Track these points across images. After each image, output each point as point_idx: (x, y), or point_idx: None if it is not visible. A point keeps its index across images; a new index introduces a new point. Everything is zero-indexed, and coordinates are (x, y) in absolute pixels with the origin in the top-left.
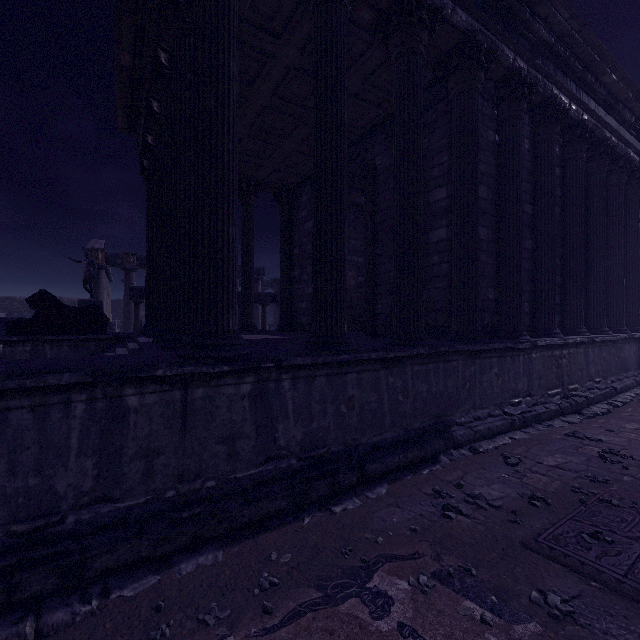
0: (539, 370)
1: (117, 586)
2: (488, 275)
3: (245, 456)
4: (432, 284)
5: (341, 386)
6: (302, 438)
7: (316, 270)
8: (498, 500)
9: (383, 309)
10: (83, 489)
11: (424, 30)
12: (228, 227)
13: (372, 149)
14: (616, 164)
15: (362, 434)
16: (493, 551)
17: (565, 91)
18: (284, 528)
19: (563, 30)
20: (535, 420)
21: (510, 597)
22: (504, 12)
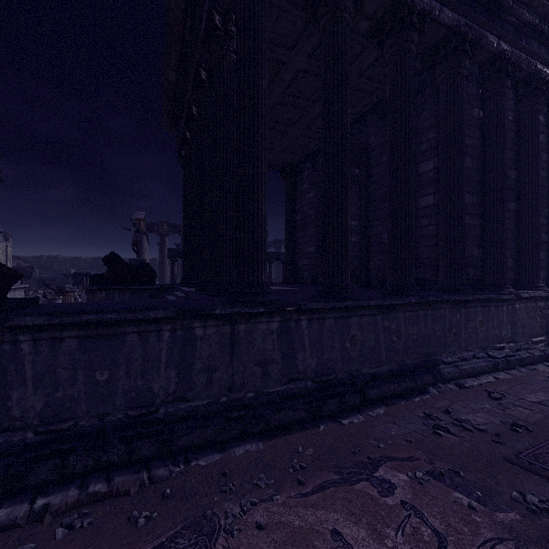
0: (523, 319)
1: (194, 458)
2: (473, 235)
3: (274, 376)
4: (420, 243)
5: (346, 327)
6: (316, 366)
7: (325, 235)
8: (482, 425)
9: (375, 265)
10: (169, 391)
11: (415, 32)
12: (261, 205)
13: (366, 130)
14: None
15: (362, 366)
16: (478, 461)
17: None
18: (305, 431)
19: (547, 11)
20: (518, 363)
21: (493, 494)
22: (488, 4)
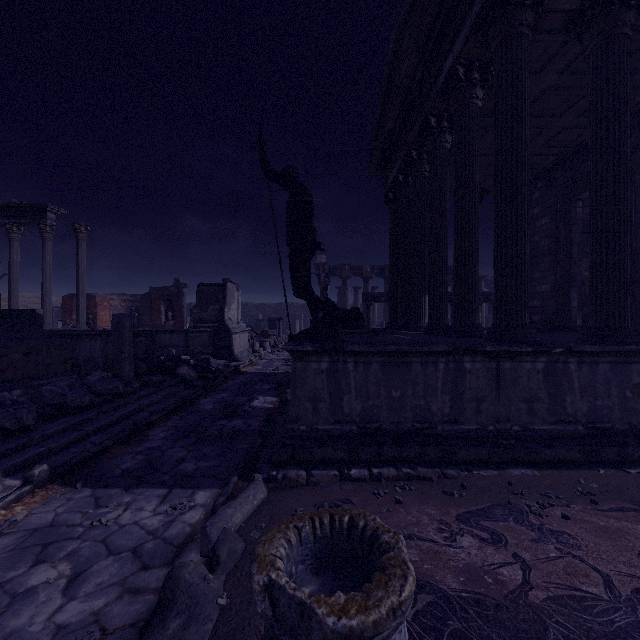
0: None
1: (473, 469)
2: None
3: (540, 415)
4: None
5: (625, 373)
6: (587, 411)
7: (595, 273)
8: None
9: None
10: (444, 412)
11: None
12: (524, 249)
13: (637, 132)
14: None
15: None
16: None
17: None
18: (581, 471)
19: None
20: None
21: None
22: None
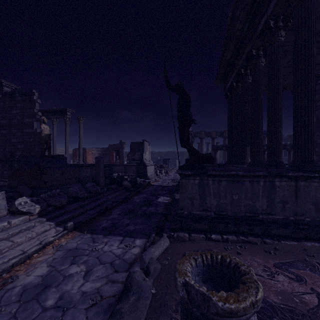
0: None
1: (281, 240)
2: None
3: None
4: None
5: None
6: None
7: None
8: None
9: None
10: (263, 208)
11: None
12: (313, 118)
13: None
14: None
15: None
16: None
17: None
18: None
19: None
20: None
21: None
22: None
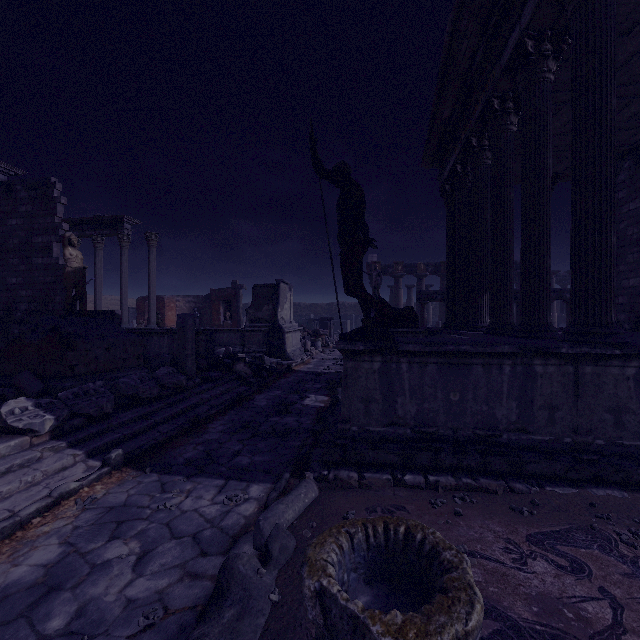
0: None
1: (546, 485)
2: None
3: (630, 428)
4: None
5: None
6: None
7: None
8: None
9: None
10: (510, 420)
11: None
12: (610, 237)
13: None
14: None
15: None
16: None
17: None
18: None
19: None
20: None
21: None
22: None
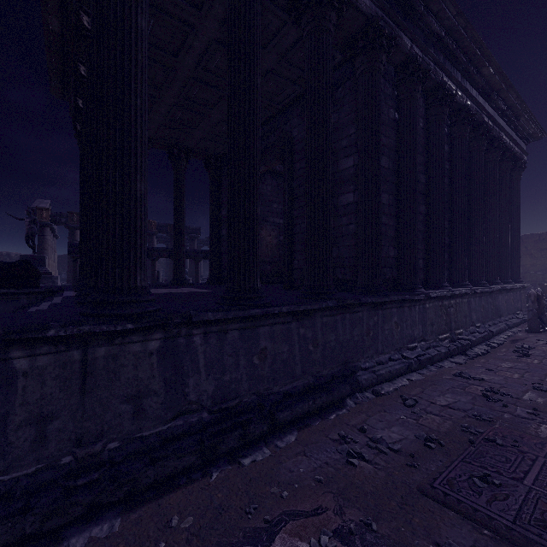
0: (432, 318)
1: None
2: (389, 235)
3: (153, 413)
4: (341, 243)
5: (254, 339)
6: (214, 391)
7: (230, 228)
8: (397, 443)
9: (299, 265)
10: None
11: (332, 10)
12: (135, 182)
13: (290, 122)
14: (492, 144)
15: (274, 383)
16: (393, 500)
17: (452, 79)
18: (190, 486)
19: (451, 25)
20: (428, 362)
21: None
22: (403, 4)
